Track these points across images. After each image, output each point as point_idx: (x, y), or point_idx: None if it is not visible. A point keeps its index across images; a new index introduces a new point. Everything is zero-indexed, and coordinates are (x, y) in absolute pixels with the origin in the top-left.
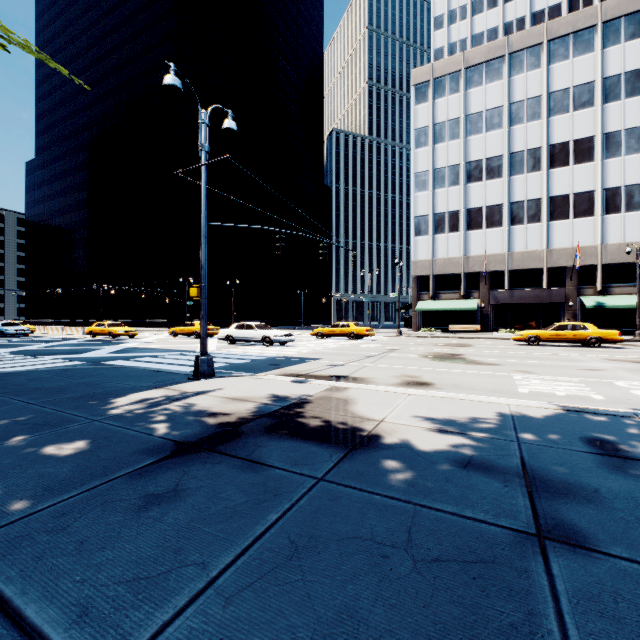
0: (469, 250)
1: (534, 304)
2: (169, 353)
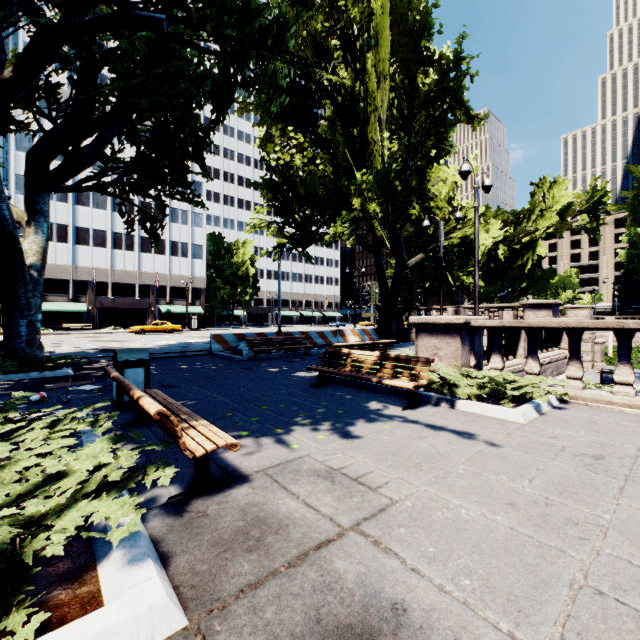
0: (78, 261)
1: (130, 309)
2: None
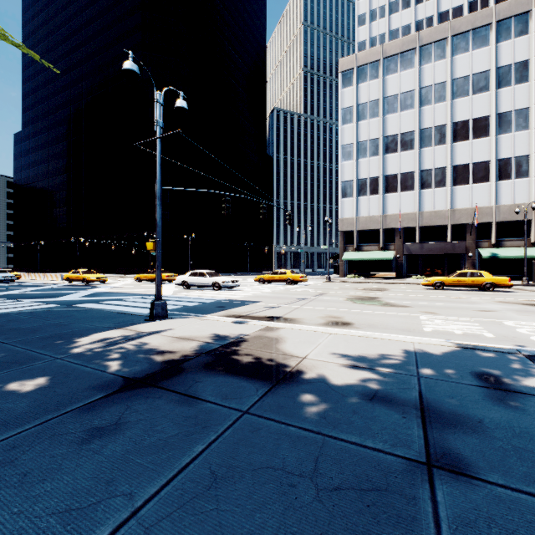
0: (387, 210)
1: (440, 255)
2: (132, 297)
